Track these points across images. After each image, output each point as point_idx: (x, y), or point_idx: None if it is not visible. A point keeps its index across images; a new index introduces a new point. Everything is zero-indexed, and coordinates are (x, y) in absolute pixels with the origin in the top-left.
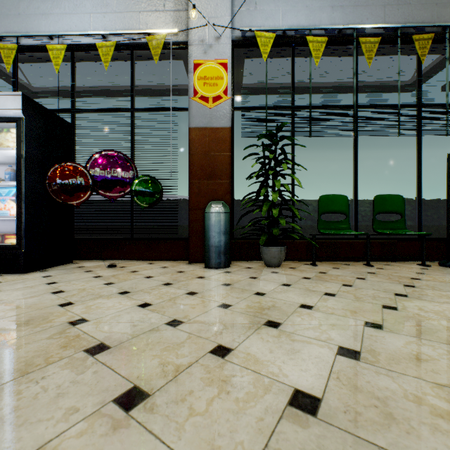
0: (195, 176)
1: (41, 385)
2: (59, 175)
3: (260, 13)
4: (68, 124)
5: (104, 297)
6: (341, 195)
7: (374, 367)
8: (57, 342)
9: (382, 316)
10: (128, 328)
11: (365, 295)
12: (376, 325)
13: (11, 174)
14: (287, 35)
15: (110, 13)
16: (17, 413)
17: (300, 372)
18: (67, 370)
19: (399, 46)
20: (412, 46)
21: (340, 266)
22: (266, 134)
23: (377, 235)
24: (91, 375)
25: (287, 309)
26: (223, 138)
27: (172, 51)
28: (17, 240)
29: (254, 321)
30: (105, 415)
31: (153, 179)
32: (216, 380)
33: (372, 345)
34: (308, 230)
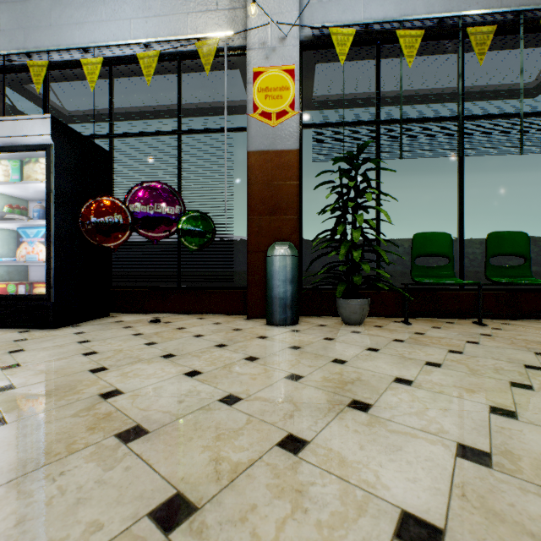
0: (254, 211)
1: (58, 485)
2: (93, 212)
3: (336, 5)
4: (105, 152)
5: (144, 362)
6: (442, 232)
7: (516, 480)
8: (83, 421)
9: (513, 399)
10: (171, 404)
11: (483, 367)
12: (507, 413)
13: (40, 212)
14: (371, 30)
15: (153, 17)
16: (24, 526)
17: (407, 482)
18: (93, 463)
19: (522, 35)
20: (539, 36)
21: (442, 325)
22: (343, 157)
23: (493, 284)
24: (121, 472)
25: (377, 384)
26: (289, 163)
27: (227, 59)
28: (47, 290)
29: (335, 401)
30: (136, 537)
31: (204, 216)
32: (287, 489)
33: (506, 444)
34: (397, 278)
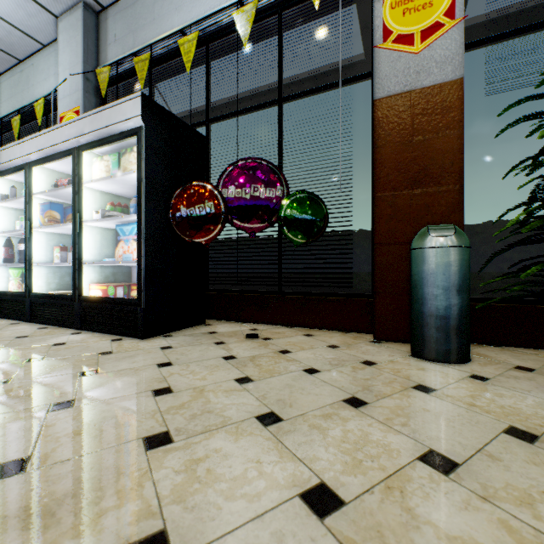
0: (385, 184)
1: None
2: (183, 201)
3: None
4: (199, 136)
5: (229, 429)
6: None
7: None
8: None
9: None
10: None
11: None
12: None
13: (136, 207)
14: None
15: None
16: None
17: None
18: None
19: None
20: None
21: None
22: None
23: None
24: None
25: None
26: (444, 103)
27: None
28: (138, 293)
29: None
30: None
31: (313, 197)
32: None
33: None
34: None
